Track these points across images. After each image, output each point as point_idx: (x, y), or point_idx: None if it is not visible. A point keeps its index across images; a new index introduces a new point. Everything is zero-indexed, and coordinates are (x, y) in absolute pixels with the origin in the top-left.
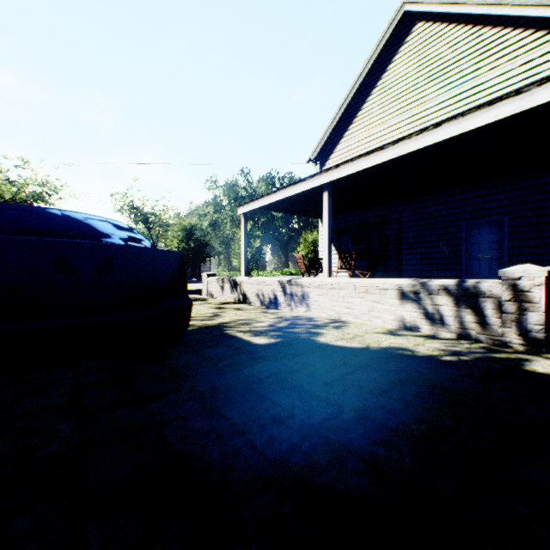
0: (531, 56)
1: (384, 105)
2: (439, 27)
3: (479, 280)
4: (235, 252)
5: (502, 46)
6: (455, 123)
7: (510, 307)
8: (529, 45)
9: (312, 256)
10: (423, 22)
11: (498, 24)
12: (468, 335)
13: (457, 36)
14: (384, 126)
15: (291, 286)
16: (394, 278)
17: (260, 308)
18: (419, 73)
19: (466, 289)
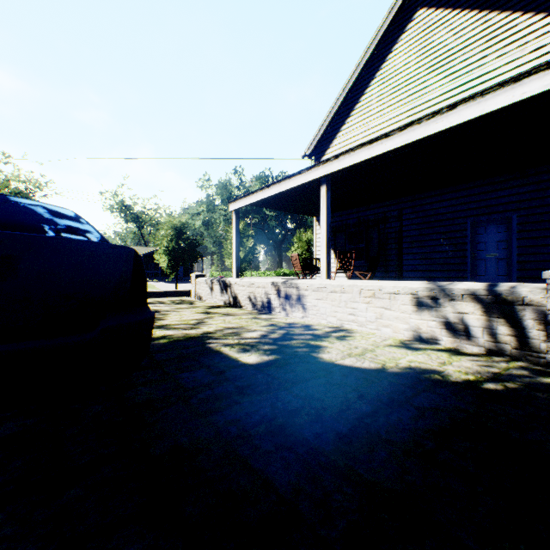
0: (543, 41)
1: (383, 96)
2: (442, 13)
3: (514, 284)
4: (227, 251)
5: (511, 32)
6: (473, 104)
7: None
8: (541, 29)
9: (306, 256)
10: (425, 9)
11: (506, 8)
12: (501, 350)
13: (462, 22)
14: (383, 119)
15: (287, 289)
16: (394, 278)
17: (252, 313)
18: (421, 62)
19: (498, 294)
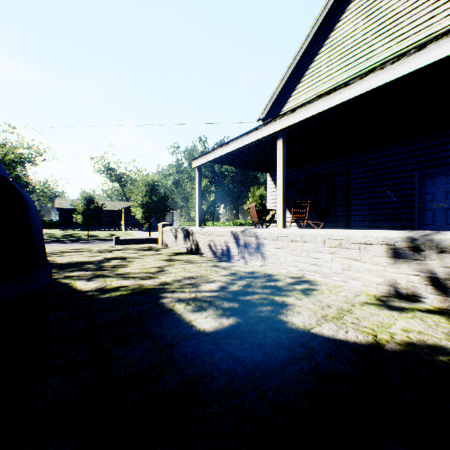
0: None
1: (332, 62)
2: None
3: None
4: (192, 205)
5: None
6: (447, 40)
7: None
8: None
9: (259, 209)
10: None
11: None
12: None
13: None
14: (332, 83)
15: (245, 237)
16: (342, 228)
17: (212, 261)
18: (368, 28)
19: None
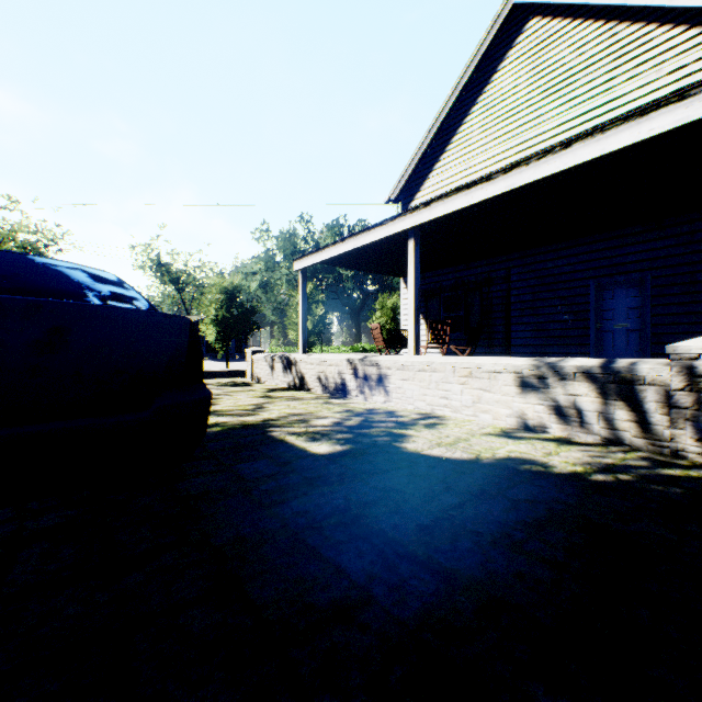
0: (683, 60)
1: (487, 127)
2: (560, 23)
3: (634, 360)
4: (291, 321)
5: (644, 48)
6: (592, 142)
7: (683, 399)
8: (681, 46)
9: (391, 327)
10: (538, 18)
11: (638, 19)
12: (620, 439)
13: (584, 35)
14: (487, 155)
15: (365, 367)
16: (501, 355)
17: (323, 398)
18: (534, 85)
19: (616, 372)
